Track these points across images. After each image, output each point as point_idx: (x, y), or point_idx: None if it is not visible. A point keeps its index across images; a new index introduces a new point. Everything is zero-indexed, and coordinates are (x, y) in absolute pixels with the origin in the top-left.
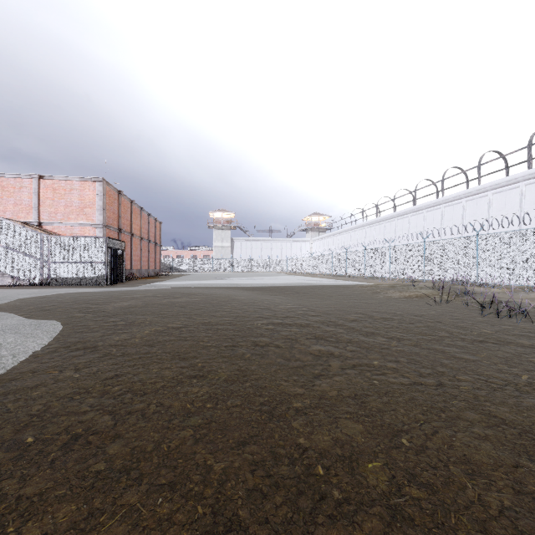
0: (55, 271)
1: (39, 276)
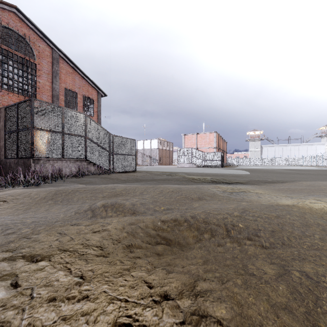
0: (206, 163)
1: (201, 164)
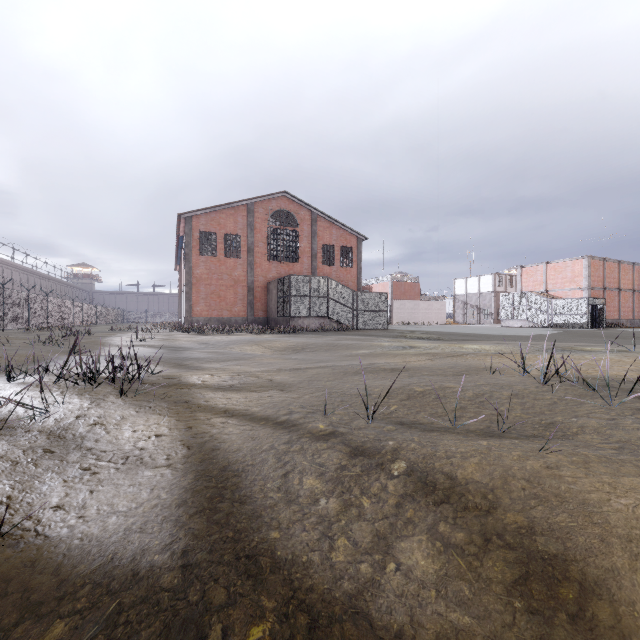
0: (555, 319)
1: (546, 322)
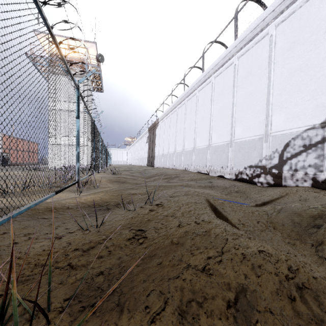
0: None
1: None
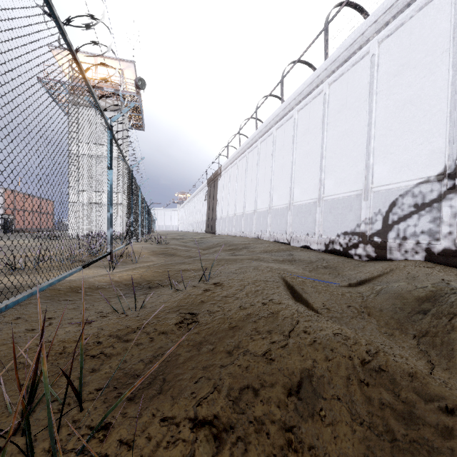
0: None
1: None
